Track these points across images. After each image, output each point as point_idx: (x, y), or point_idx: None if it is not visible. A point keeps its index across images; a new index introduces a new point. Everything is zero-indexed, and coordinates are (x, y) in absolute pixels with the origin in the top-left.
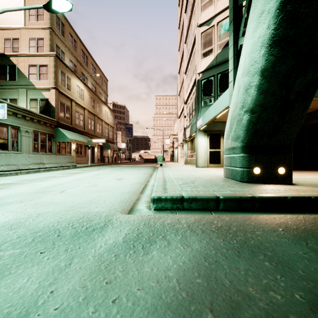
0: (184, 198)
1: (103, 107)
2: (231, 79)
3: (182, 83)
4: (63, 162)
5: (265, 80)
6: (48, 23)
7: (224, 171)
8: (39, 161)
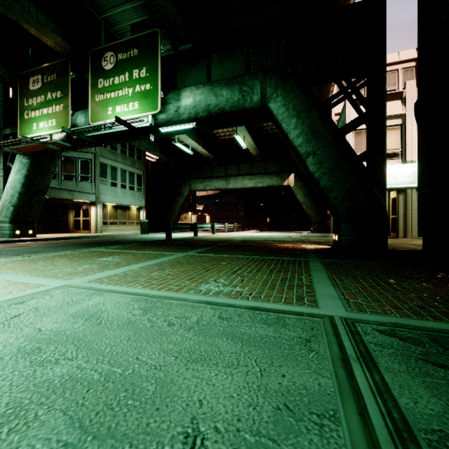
0: None
1: None
2: (2, 181)
3: None
4: None
5: (21, 196)
6: None
7: None
8: None
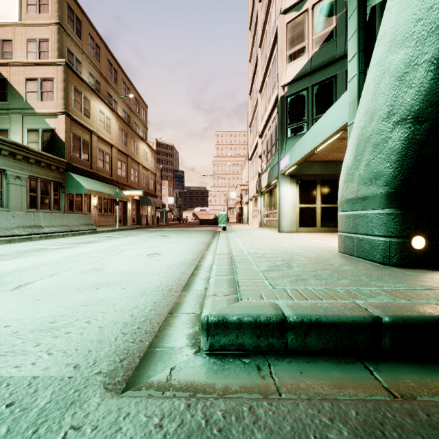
0: (288, 323)
1: (140, 144)
2: (352, 73)
3: (255, 107)
4: (74, 224)
5: None
6: (55, 17)
7: (341, 241)
8: (32, 222)
